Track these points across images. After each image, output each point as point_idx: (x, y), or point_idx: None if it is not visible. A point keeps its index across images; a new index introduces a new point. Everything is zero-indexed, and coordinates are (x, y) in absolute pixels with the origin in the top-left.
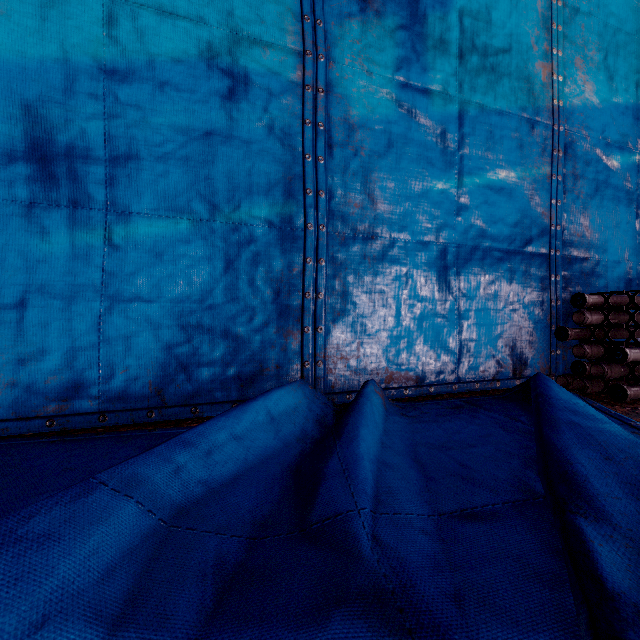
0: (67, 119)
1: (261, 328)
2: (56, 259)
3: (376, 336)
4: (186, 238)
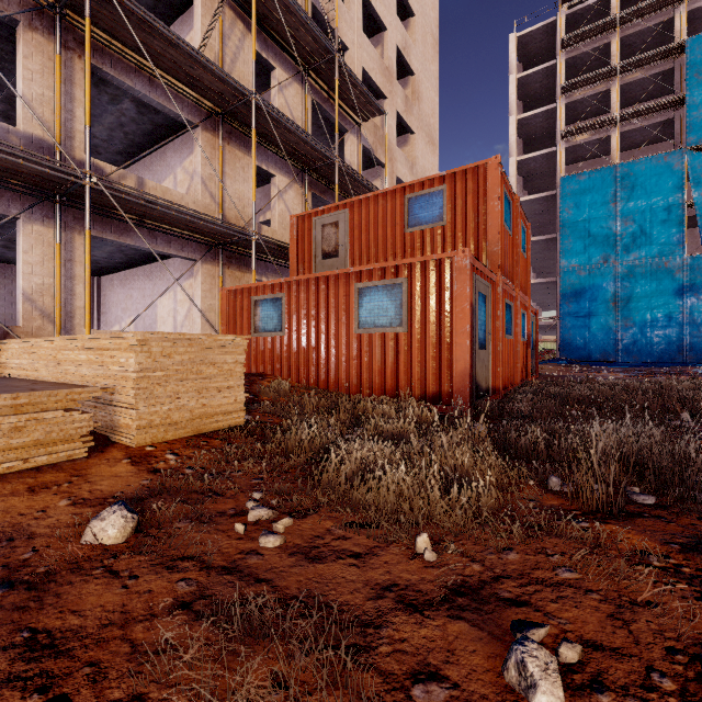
0: (644, 328)
1: (674, 353)
2: (643, 345)
3: (700, 354)
4: (661, 341)
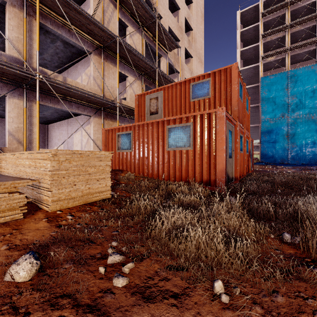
0: (302, 148)
1: (316, 159)
2: (301, 155)
3: None
4: (310, 154)
